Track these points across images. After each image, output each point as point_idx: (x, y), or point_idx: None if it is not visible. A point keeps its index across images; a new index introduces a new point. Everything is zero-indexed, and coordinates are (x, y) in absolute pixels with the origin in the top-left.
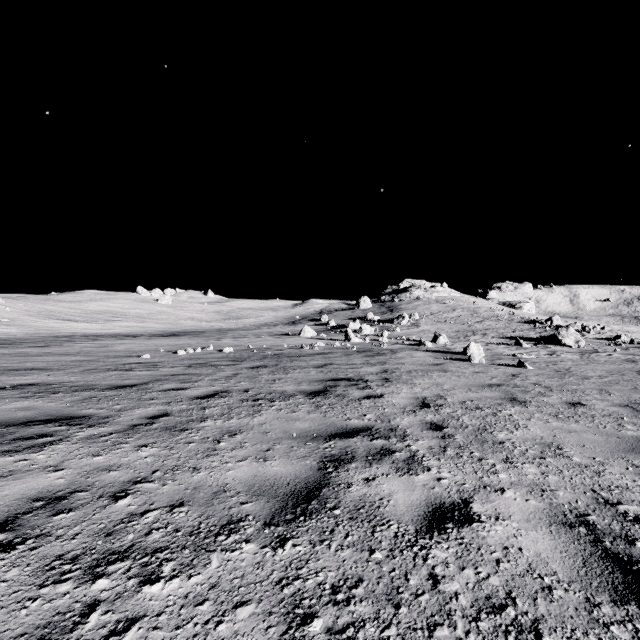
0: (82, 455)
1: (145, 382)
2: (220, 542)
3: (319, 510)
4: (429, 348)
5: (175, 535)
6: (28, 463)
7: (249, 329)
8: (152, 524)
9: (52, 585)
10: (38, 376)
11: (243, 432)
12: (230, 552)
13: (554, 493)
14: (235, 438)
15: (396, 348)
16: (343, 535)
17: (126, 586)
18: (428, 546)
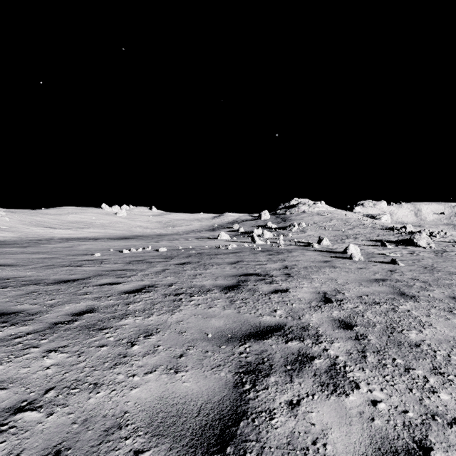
0: None
1: (87, 277)
2: None
3: None
4: (316, 248)
5: None
6: None
7: (181, 234)
8: None
9: None
10: (1, 271)
11: (159, 332)
12: None
13: None
14: (150, 339)
15: (291, 248)
16: None
17: None
18: None
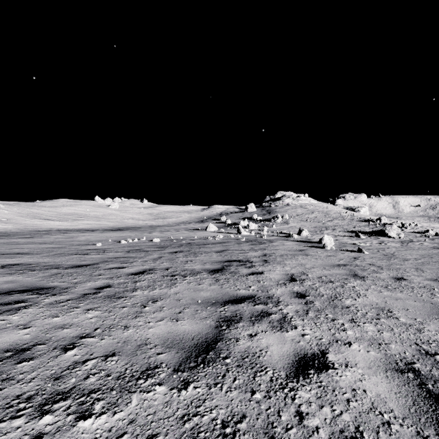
0: (45, 316)
1: (96, 263)
2: (139, 385)
3: (215, 359)
4: (295, 239)
5: (106, 379)
6: (5, 322)
7: (171, 226)
8: (90, 370)
9: (9, 420)
10: (22, 258)
11: (162, 299)
12: (146, 393)
13: (388, 346)
14: (156, 304)
15: (272, 239)
16: (232, 379)
17: (65, 421)
18: (295, 388)
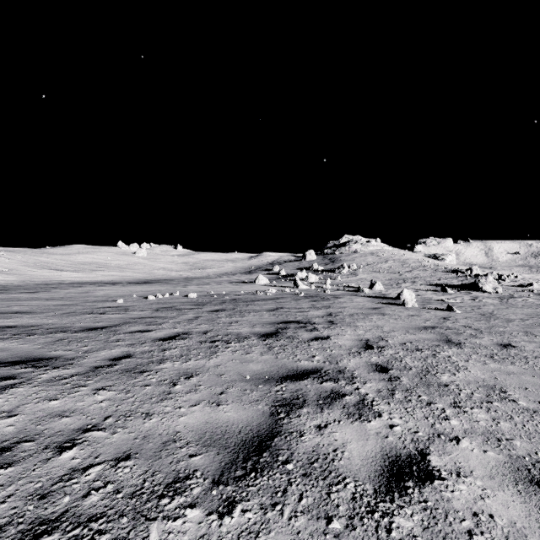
0: (39, 399)
1: (115, 324)
2: (163, 507)
3: (271, 464)
4: (367, 294)
5: (115, 497)
6: None
7: (212, 277)
8: (93, 483)
9: None
10: (20, 319)
11: (199, 374)
12: (172, 521)
13: (511, 443)
14: (191, 380)
15: (338, 294)
16: (297, 497)
17: None
18: (390, 512)
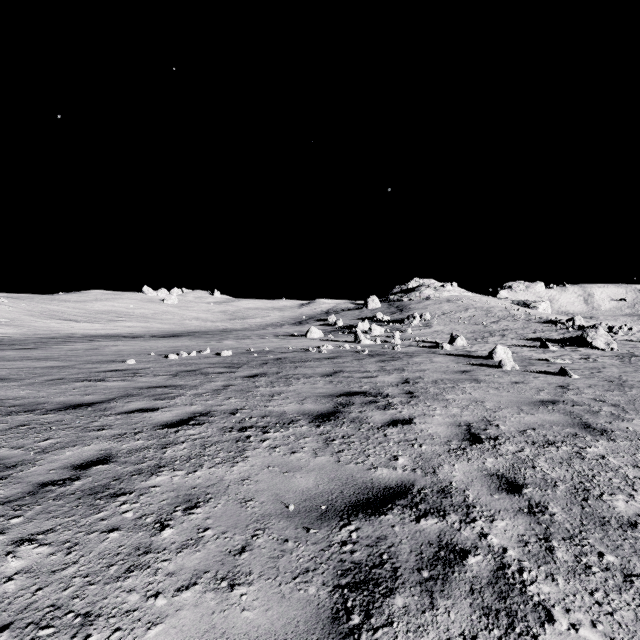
0: None
1: (109, 398)
2: None
3: None
4: (447, 351)
5: None
6: None
7: (254, 329)
8: None
9: None
10: None
11: (209, 500)
12: None
13: None
14: (192, 516)
15: (411, 351)
16: None
17: None
18: None
